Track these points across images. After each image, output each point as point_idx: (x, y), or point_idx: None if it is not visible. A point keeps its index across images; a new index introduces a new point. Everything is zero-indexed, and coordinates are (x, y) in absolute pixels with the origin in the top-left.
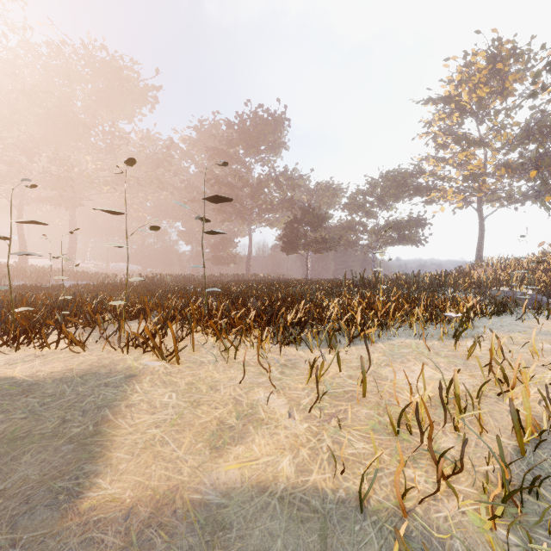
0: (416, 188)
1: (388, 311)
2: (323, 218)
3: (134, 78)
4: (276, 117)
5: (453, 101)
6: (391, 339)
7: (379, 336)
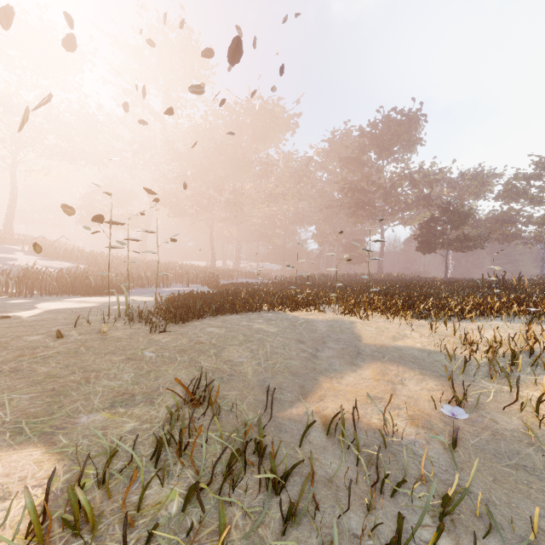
0: None
1: (493, 306)
2: (466, 215)
3: (280, 113)
4: (411, 116)
5: None
6: (488, 322)
7: (479, 319)
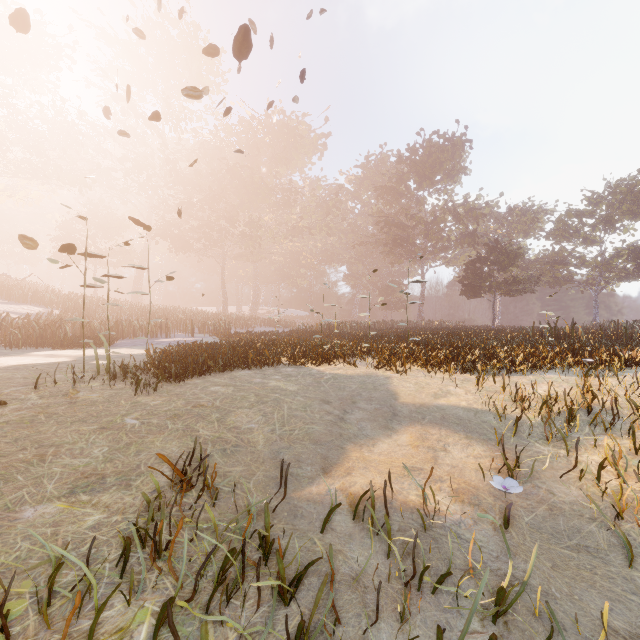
0: None
1: (546, 357)
2: (514, 254)
3: (306, 131)
4: (454, 141)
5: None
6: (541, 375)
7: (531, 372)
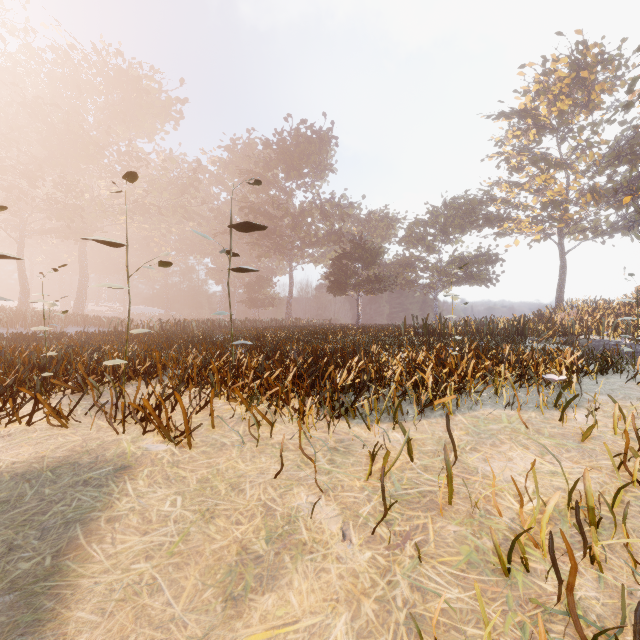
0: (486, 218)
1: (466, 370)
2: (376, 253)
3: (155, 89)
4: (322, 135)
5: (529, 115)
6: (473, 409)
7: (457, 405)
